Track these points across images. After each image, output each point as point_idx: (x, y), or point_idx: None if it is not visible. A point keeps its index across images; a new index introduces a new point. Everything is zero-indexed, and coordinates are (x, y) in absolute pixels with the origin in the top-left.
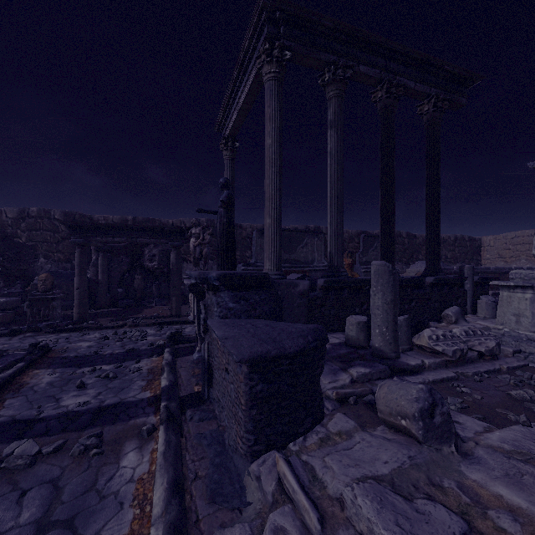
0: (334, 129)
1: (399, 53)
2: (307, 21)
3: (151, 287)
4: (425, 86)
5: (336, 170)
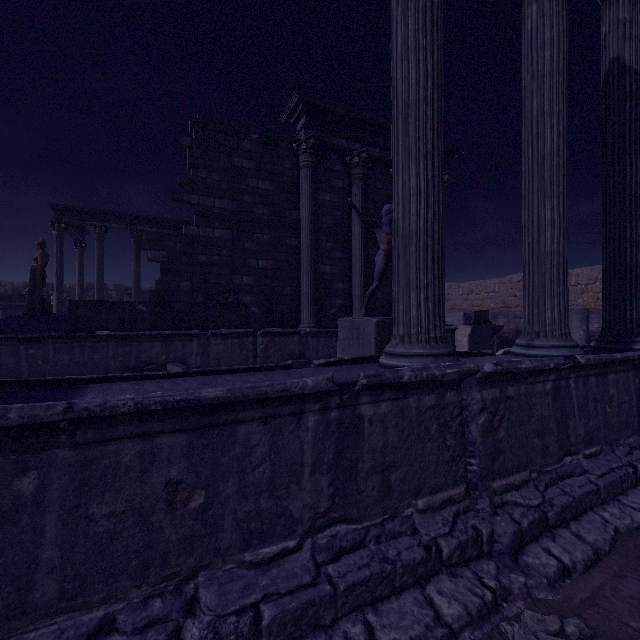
0: (96, 255)
1: (137, 216)
2: (75, 209)
3: None
4: (160, 229)
5: (97, 274)
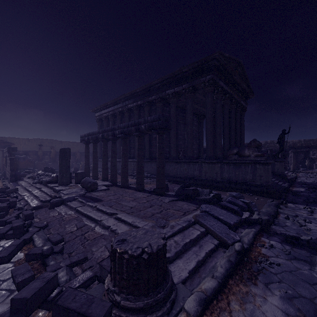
0: None
1: None
2: None
3: (312, 165)
4: None
5: None
